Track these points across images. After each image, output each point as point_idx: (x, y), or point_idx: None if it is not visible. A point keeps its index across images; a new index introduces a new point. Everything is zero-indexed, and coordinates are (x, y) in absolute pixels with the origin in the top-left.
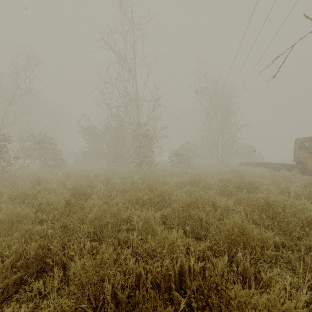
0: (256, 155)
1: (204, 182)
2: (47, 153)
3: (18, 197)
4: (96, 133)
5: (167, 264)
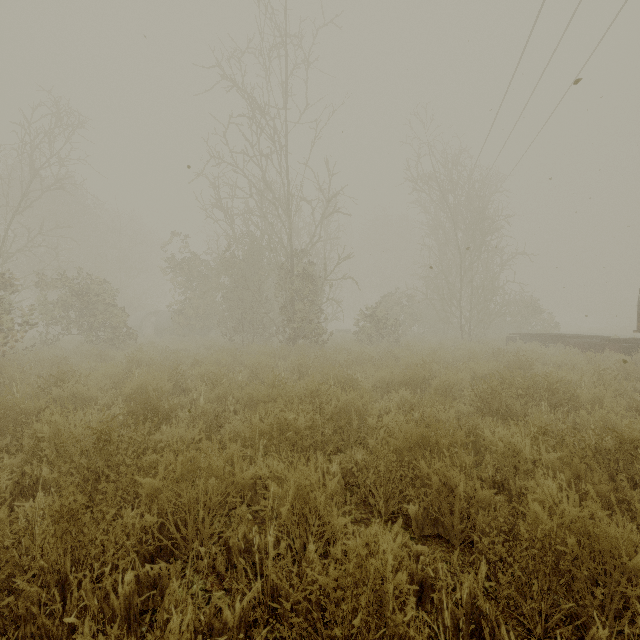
0: (542, 318)
1: (441, 380)
2: (96, 315)
3: None
4: (201, 271)
5: None
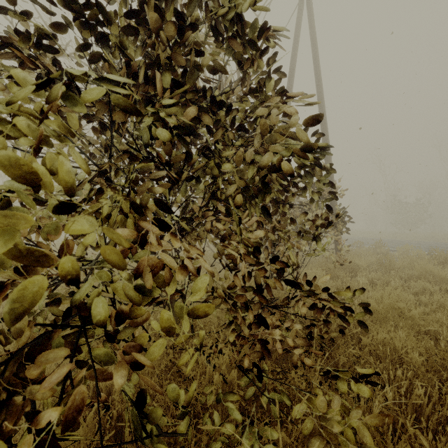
0: None
1: None
2: None
3: None
4: None
5: None
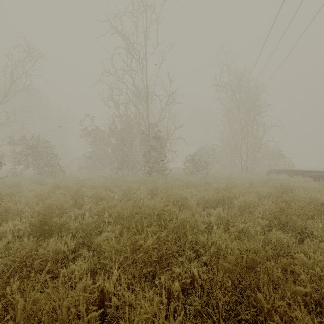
0: (285, 161)
1: (242, 200)
2: (42, 159)
3: None
4: (101, 136)
5: None
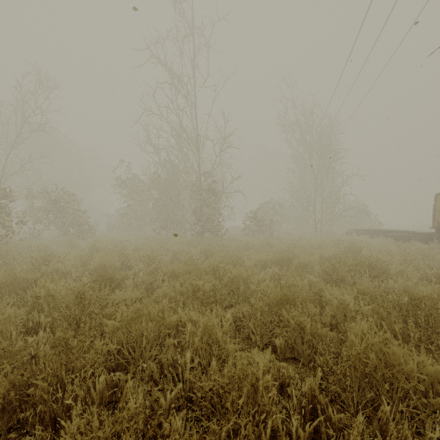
0: (370, 218)
1: (300, 260)
2: (67, 216)
3: (8, 285)
4: (138, 187)
5: (248, 433)
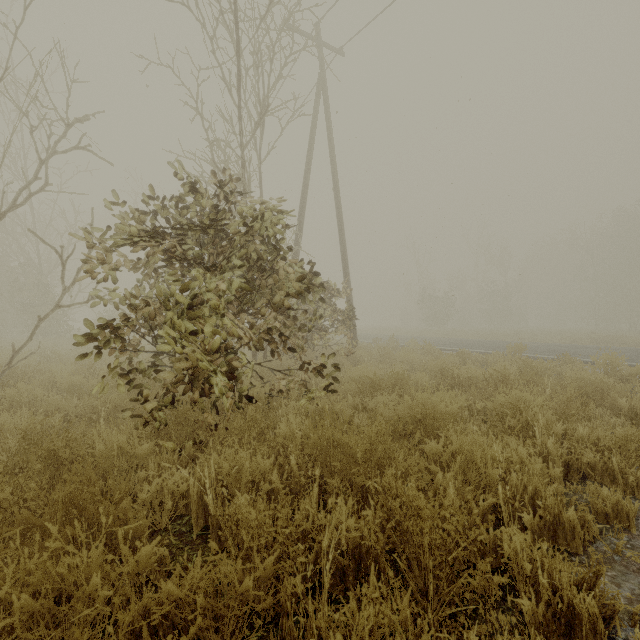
0: None
1: None
2: None
3: None
4: None
5: None
